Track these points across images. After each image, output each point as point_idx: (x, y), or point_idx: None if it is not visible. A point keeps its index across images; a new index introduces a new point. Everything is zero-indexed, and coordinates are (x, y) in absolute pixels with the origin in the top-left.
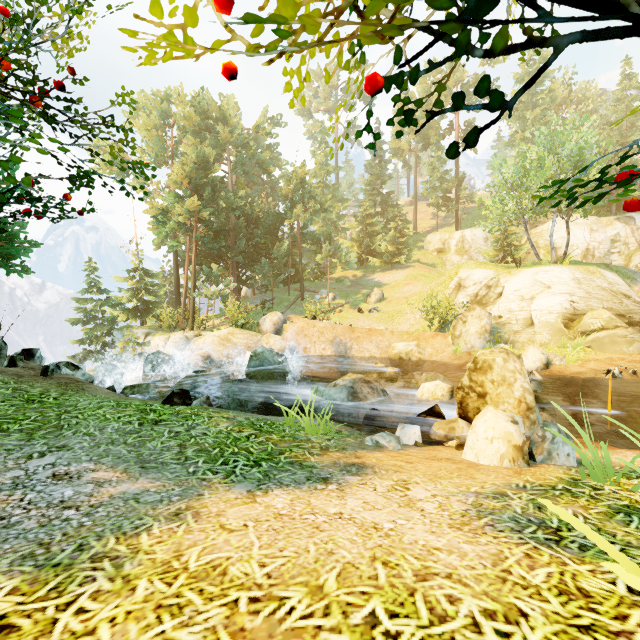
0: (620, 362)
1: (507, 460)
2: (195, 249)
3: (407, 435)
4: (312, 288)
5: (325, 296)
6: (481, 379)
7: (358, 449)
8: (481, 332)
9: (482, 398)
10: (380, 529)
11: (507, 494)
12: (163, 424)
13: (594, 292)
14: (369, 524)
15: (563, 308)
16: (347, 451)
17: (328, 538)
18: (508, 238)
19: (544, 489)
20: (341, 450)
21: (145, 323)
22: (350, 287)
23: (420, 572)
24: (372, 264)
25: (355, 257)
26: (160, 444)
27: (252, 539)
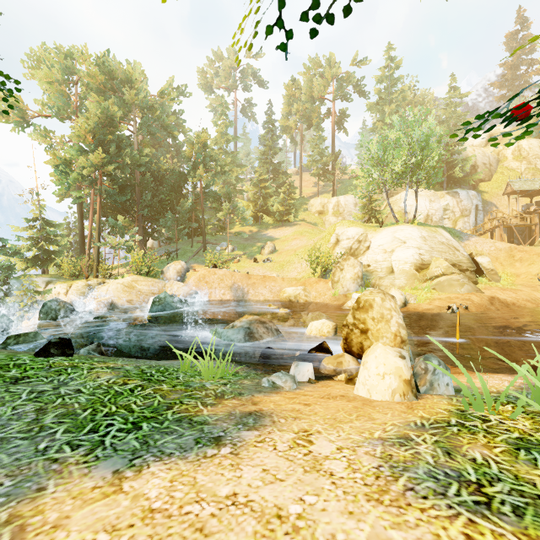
0: (456, 300)
1: (398, 395)
2: (100, 201)
3: (301, 373)
4: (213, 241)
5: (225, 248)
6: (363, 317)
7: (255, 393)
8: (355, 278)
9: (364, 334)
10: (285, 518)
11: (411, 437)
12: (25, 382)
13: (436, 246)
14: (271, 510)
15: (415, 259)
16: (243, 397)
17: None
18: (372, 204)
19: (441, 426)
20: (237, 396)
21: (47, 272)
22: (247, 240)
23: None
24: (266, 221)
25: (251, 215)
26: (10, 411)
27: None
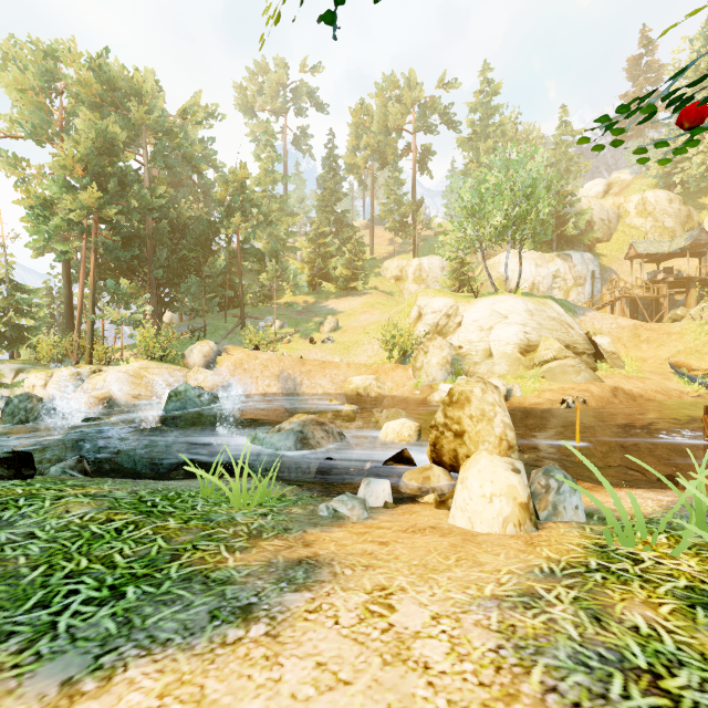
0: (571, 392)
1: (512, 525)
2: (95, 258)
3: (374, 494)
4: (255, 314)
5: (271, 324)
6: (458, 415)
7: (308, 527)
8: (443, 363)
9: (460, 438)
10: None
11: (539, 593)
12: None
13: (545, 323)
14: None
15: (519, 338)
16: (291, 534)
17: None
18: (464, 268)
19: (579, 572)
20: (282, 533)
21: (18, 356)
22: (301, 314)
23: None
24: (326, 289)
25: (306, 280)
26: None
27: None
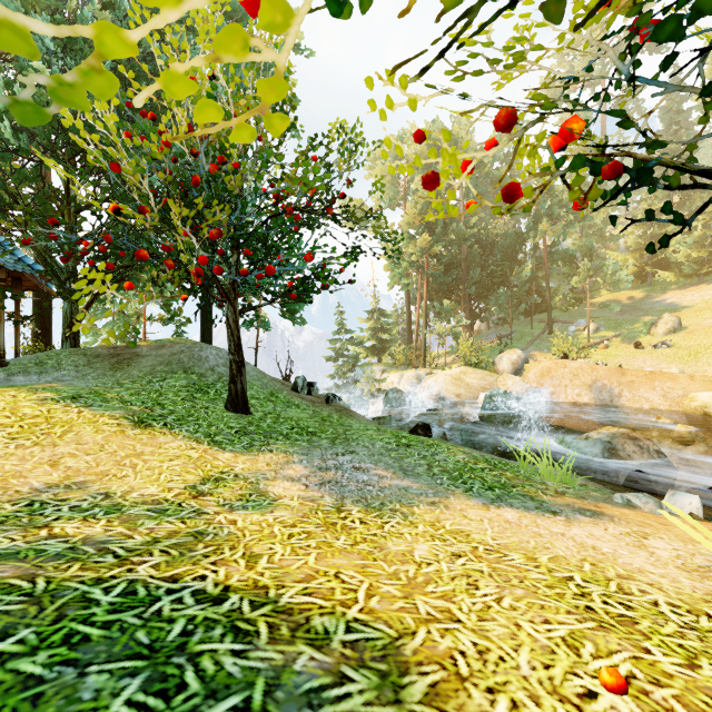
0: None
1: None
2: (426, 286)
3: (678, 503)
4: (564, 318)
5: (583, 327)
6: None
7: (601, 502)
8: None
9: None
10: (597, 549)
11: None
12: (413, 448)
13: None
14: (588, 545)
15: None
16: (586, 500)
17: (547, 541)
18: None
19: None
20: (579, 498)
21: (381, 360)
22: (622, 314)
23: (623, 575)
24: (661, 279)
25: (631, 272)
26: (413, 461)
27: (486, 527)
